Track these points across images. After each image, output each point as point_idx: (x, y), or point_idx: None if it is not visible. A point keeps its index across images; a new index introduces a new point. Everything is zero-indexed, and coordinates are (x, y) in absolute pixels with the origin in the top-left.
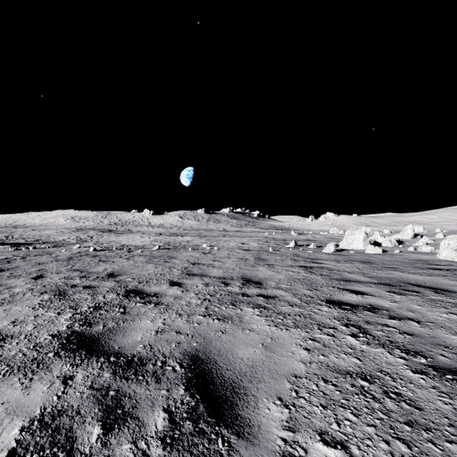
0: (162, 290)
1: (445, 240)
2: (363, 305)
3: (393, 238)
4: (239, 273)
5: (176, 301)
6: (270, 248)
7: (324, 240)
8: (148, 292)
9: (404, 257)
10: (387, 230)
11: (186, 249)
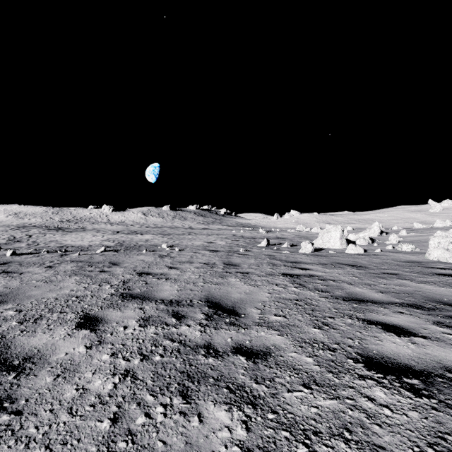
0: (49, 343)
1: (435, 238)
2: (438, 373)
3: (367, 235)
4: (203, 290)
5: (54, 389)
6: (240, 249)
7: (294, 238)
8: (14, 353)
9: (391, 258)
10: (350, 228)
11: (139, 251)
